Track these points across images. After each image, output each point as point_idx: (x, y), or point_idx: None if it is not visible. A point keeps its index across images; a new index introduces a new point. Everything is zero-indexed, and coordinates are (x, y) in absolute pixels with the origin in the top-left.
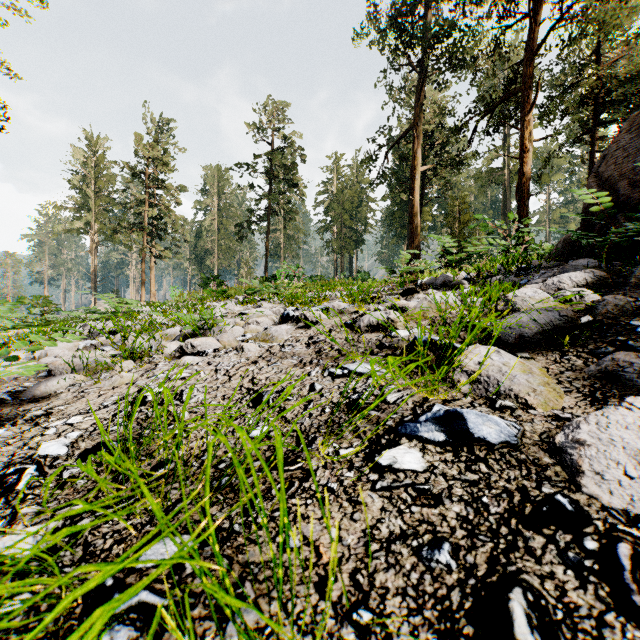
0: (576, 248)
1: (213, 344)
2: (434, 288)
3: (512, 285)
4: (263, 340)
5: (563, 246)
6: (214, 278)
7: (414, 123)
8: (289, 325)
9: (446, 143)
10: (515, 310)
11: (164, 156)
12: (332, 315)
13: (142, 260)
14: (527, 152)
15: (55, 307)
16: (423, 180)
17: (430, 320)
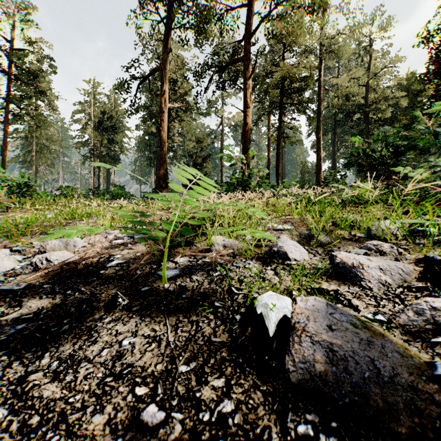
0: None
1: None
2: None
3: None
4: None
5: None
6: None
7: (163, 65)
8: None
9: (186, 94)
10: None
11: None
12: None
13: None
14: (250, 108)
15: None
16: (169, 118)
17: None
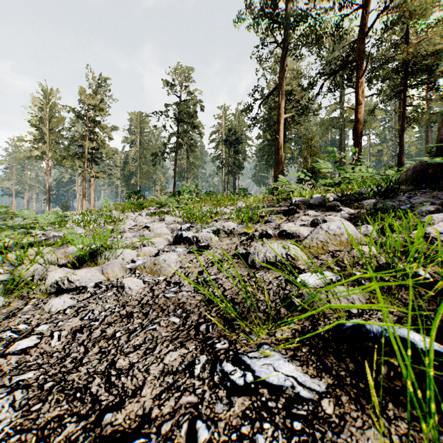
0: (426, 174)
1: (94, 277)
2: (309, 208)
3: (392, 210)
4: (150, 271)
5: (413, 173)
6: (136, 193)
7: (279, 83)
8: (182, 247)
9: (301, 99)
10: None
11: (99, 104)
12: (223, 236)
13: (83, 179)
14: (360, 104)
15: (14, 214)
16: (285, 124)
17: (330, 254)
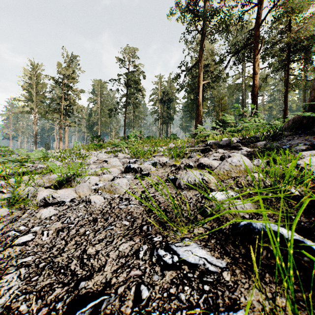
0: (302, 124)
1: (70, 195)
2: (219, 147)
3: (277, 148)
4: (108, 191)
5: (293, 123)
6: (97, 137)
7: (199, 59)
8: (130, 174)
9: (215, 70)
10: (314, 178)
11: (71, 74)
12: (158, 167)
13: (60, 127)
14: (257, 74)
15: (11, 152)
16: (203, 88)
17: (233, 179)
